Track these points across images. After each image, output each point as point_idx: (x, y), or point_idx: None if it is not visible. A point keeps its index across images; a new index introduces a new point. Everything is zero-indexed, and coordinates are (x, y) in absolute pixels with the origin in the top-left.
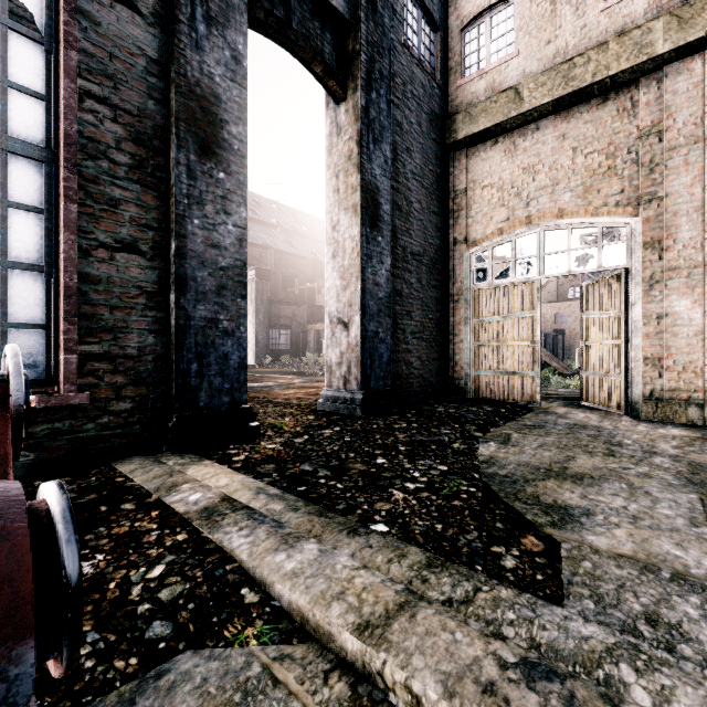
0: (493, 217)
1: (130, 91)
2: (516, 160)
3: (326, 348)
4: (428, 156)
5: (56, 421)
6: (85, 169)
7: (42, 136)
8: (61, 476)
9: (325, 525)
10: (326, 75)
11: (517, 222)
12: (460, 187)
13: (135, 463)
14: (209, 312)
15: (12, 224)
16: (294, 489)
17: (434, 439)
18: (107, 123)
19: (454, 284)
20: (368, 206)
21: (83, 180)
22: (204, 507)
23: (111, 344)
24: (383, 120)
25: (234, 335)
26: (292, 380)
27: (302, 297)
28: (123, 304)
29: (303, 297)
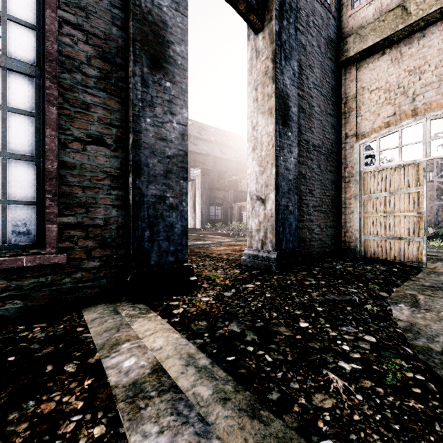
0: (380, 113)
1: (98, 19)
2: (402, 65)
3: (247, 218)
4: (325, 71)
5: (41, 276)
6: (63, 80)
7: (33, 57)
8: (40, 321)
9: (260, 441)
10: (248, 11)
11: (403, 115)
12: (350, 93)
13: (97, 312)
14: (158, 190)
15: (11, 125)
16: (223, 359)
17: (345, 298)
18: (80, 44)
19: (345, 169)
20: (280, 108)
21: (61, 89)
22: (133, 381)
23: (83, 216)
24: (292, 42)
25: (178, 208)
26: (223, 239)
27: (229, 186)
28: (92, 185)
29: (230, 186)
